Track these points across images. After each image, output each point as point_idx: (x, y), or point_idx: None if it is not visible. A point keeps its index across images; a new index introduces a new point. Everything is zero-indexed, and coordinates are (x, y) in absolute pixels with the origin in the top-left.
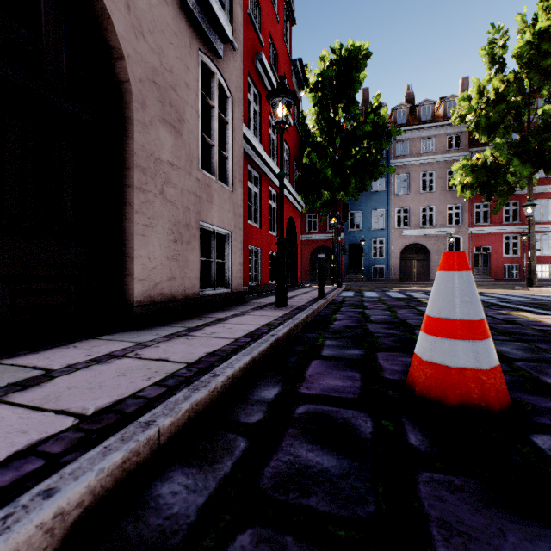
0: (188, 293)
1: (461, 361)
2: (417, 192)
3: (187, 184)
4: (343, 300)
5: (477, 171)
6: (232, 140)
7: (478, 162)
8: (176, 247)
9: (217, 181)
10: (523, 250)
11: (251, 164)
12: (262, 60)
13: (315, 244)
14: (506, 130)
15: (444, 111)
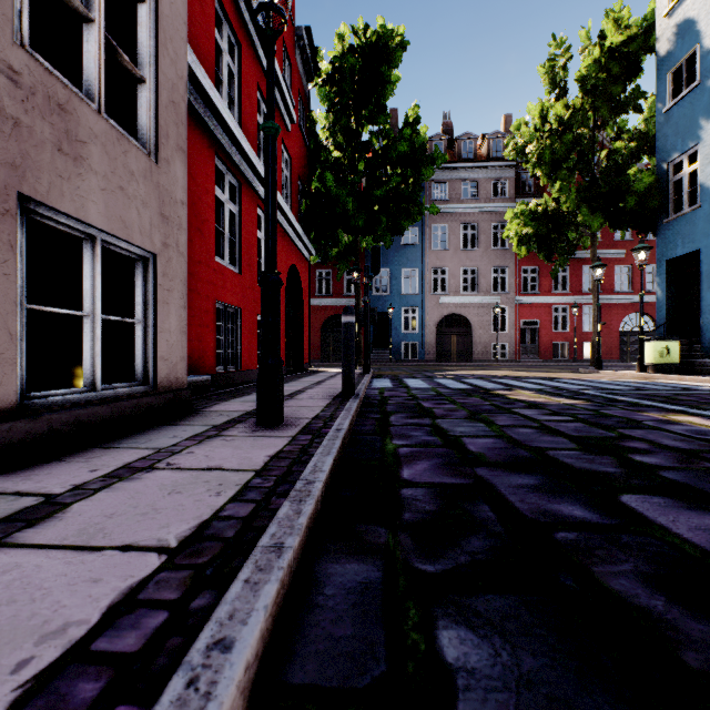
0: None
1: None
2: (457, 248)
3: None
4: (382, 395)
5: (537, 221)
6: (155, 46)
7: (538, 209)
8: None
9: (103, 116)
10: (572, 325)
11: (223, 157)
12: None
13: (328, 312)
14: (568, 172)
15: (488, 150)
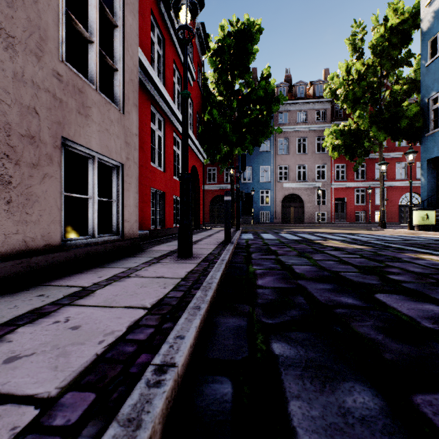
0: (35, 245)
1: None
2: (294, 153)
3: (31, 71)
4: (247, 243)
5: (344, 136)
6: (122, 50)
7: (345, 128)
8: (2, 169)
9: (98, 92)
10: (368, 201)
11: (154, 104)
12: (165, 2)
13: (214, 193)
14: (364, 105)
15: (314, 91)
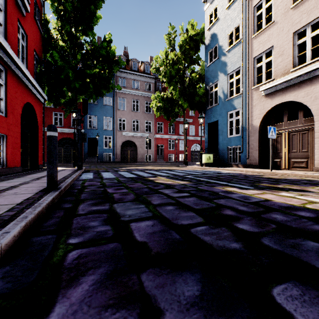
0: None
1: None
2: (130, 110)
3: None
4: (82, 185)
5: (164, 101)
6: None
7: (164, 96)
8: None
9: None
10: (175, 147)
11: None
12: None
13: (61, 136)
14: (175, 83)
15: (144, 68)
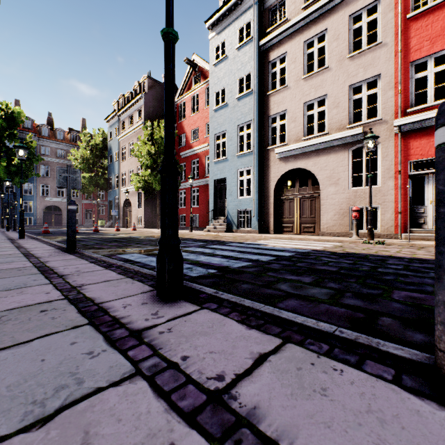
0: None
1: (46, 230)
2: (55, 177)
3: None
4: None
5: None
6: None
7: None
8: None
9: None
10: (106, 212)
11: None
12: None
13: None
14: (90, 169)
15: (71, 138)
